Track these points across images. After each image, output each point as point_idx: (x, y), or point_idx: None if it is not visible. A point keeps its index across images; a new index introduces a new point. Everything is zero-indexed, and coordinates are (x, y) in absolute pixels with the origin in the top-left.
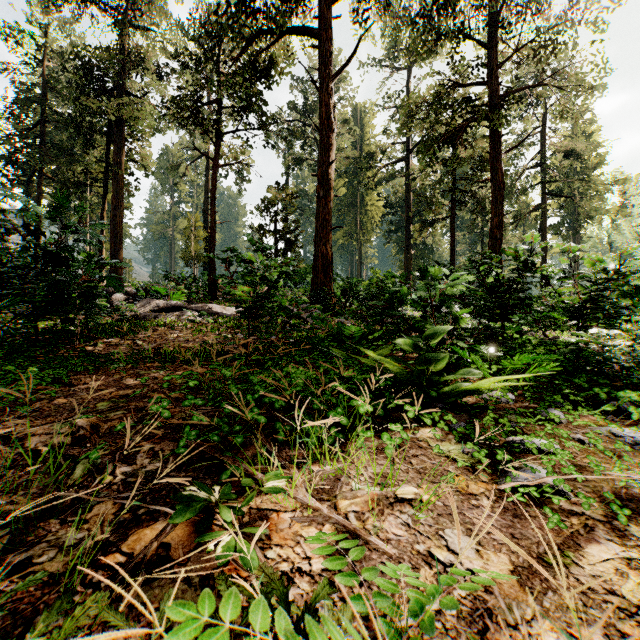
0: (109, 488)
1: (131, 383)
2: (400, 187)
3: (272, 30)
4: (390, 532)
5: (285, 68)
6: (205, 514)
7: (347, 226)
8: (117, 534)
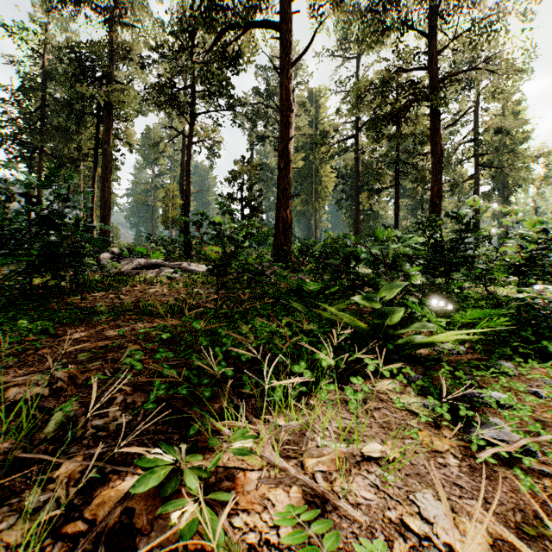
0: (79, 443)
1: (111, 334)
2: (350, 160)
3: (239, 23)
4: (359, 495)
5: (250, 57)
6: (171, 473)
7: (304, 194)
8: (82, 496)
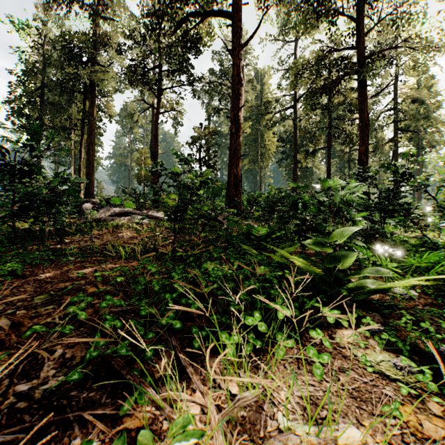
0: None
1: (74, 275)
2: (289, 127)
3: (197, 12)
4: None
5: (207, 41)
6: None
7: (251, 156)
8: None
